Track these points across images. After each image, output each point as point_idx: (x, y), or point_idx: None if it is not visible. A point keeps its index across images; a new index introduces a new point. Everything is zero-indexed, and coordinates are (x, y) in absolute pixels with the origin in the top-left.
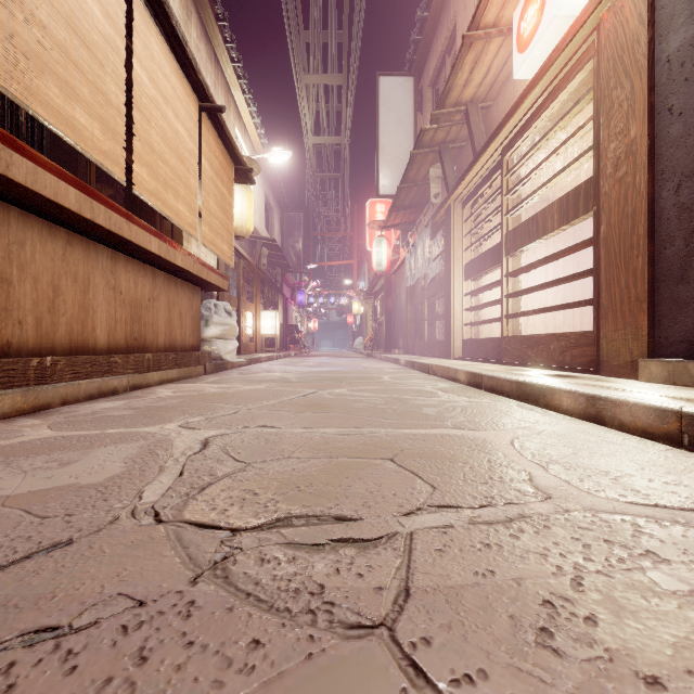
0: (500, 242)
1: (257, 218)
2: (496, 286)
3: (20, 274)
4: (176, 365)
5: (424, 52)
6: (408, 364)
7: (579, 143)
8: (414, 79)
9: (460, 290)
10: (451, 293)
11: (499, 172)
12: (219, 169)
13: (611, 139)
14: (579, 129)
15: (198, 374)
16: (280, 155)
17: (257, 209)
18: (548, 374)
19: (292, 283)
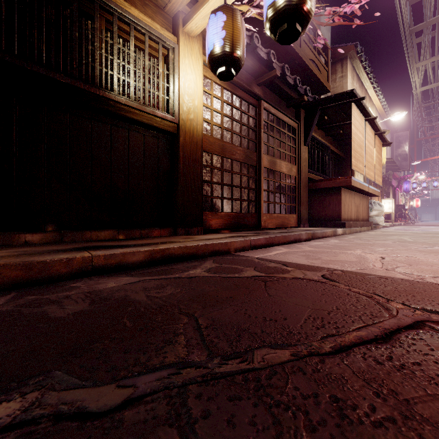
0: None
1: None
2: None
3: (345, 203)
4: (365, 226)
5: None
6: None
7: None
8: None
9: None
10: None
11: None
12: (378, 150)
13: None
14: None
15: (369, 230)
16: (398, 116)
17: None
18: None
19: (397, 177)
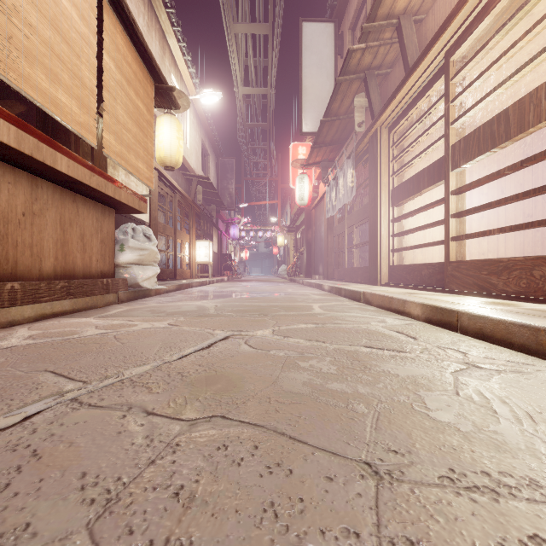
0: (441, 157)
1: (193, 159)
2: (421, 212)
3: None
4: (68, 295)
5: None
6: (333, 290)
7: (530, 47)
8: (335, 25)
9: (386, 215)
10: (377, 219)
11: (438, 82)
12: (132, 78)
13: None
14: None
15: (108, 303)
16: (211, 96)
17: (193, 152)
18: None
19: (226, 219)
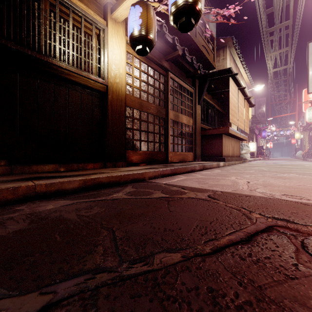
0: None
1: None
2: None
3: (225, 145)
4: (238, 160)
5: None
6: None
7: None
8: None
9: None
10: None
11: None
12: (246, 109)
13: None
14: None
15: (241, 163)
16: (259, 87)
17: None
18: None
19: (258, 127)
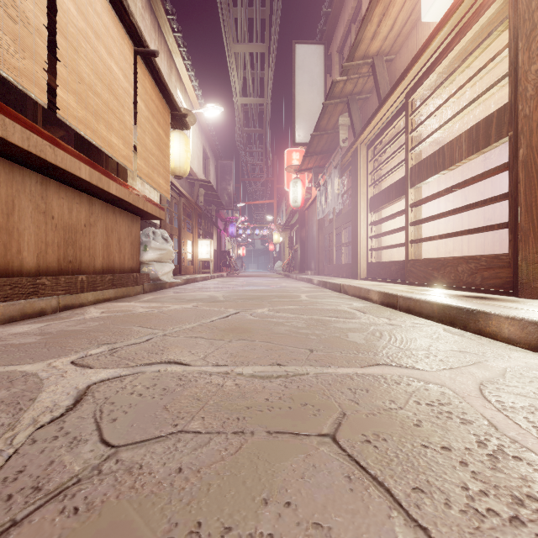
0: (404, 176)
1: (196, 164)
2: (396, 217)
3: None
4: (112, 286)
5: (333, 23)
6: (320, 284)
7: (475, 88)
8: (324, 47)
9: (365, 220)
10: (358, 223)
11: (403, 115)
12: (155, 112)
13: (532, 61)
14: (491, 60)
15: (137, 293)
16: (213, 110)
17: (196, 157)
18: (464, 296)
19: (225, 218)
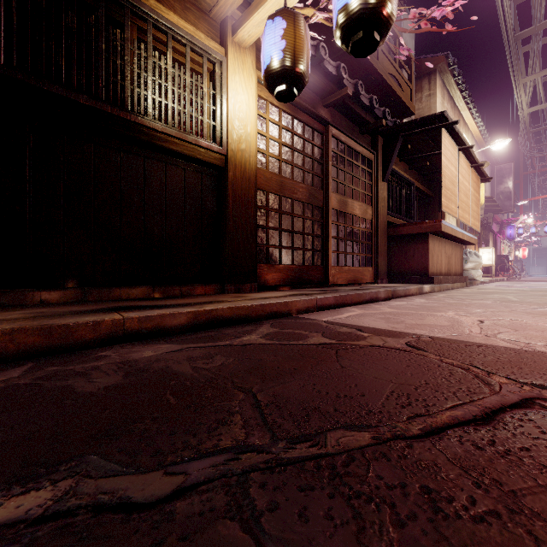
0: None
1: None
2: None
3: (434, 253)
4: (459, 281)
5: None
6: None
7: None
8: None
9: None
10: None
11: None
12: (475, 187)
13: None
14: None
15: (464, 286)
16: (500, 144)
17: None
18: None
19: (499, 220)
